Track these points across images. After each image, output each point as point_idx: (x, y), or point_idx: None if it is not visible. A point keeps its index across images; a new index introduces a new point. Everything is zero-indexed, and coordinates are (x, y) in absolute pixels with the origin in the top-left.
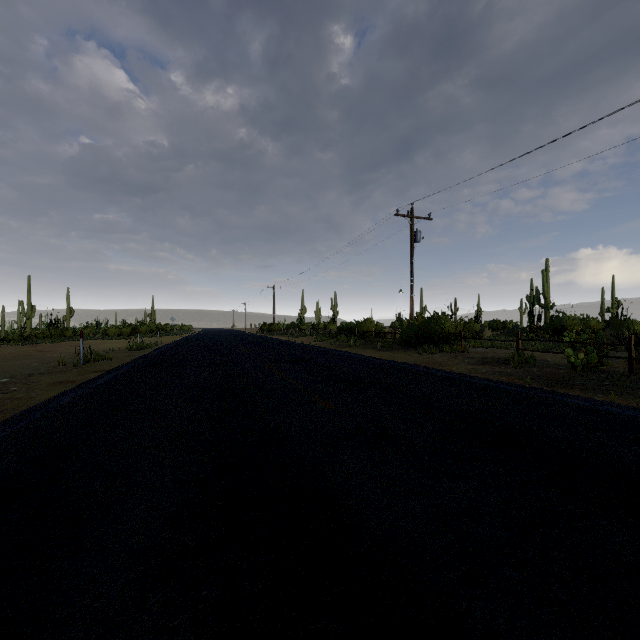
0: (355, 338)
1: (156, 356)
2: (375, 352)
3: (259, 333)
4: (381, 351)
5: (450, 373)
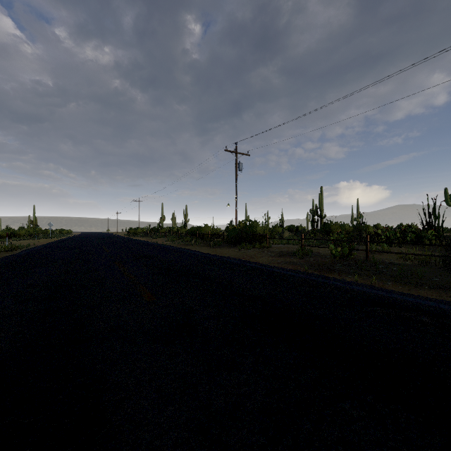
0: (196, 238)
1: (19, 256)
2: (208, 249)
3: (127, 235)
4: (213, 248)
5: (256, 264)
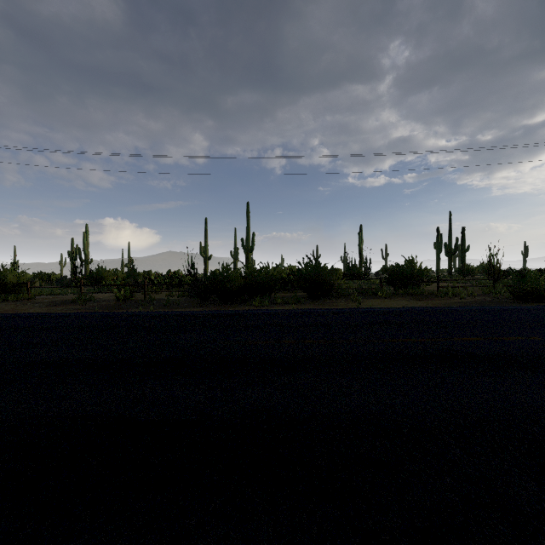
0: None
1: None
2: None
3: None
4: None
5: (34, 313)
